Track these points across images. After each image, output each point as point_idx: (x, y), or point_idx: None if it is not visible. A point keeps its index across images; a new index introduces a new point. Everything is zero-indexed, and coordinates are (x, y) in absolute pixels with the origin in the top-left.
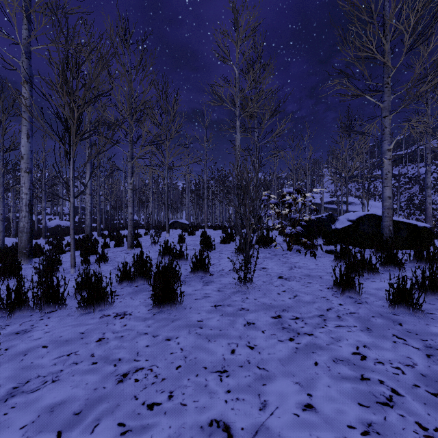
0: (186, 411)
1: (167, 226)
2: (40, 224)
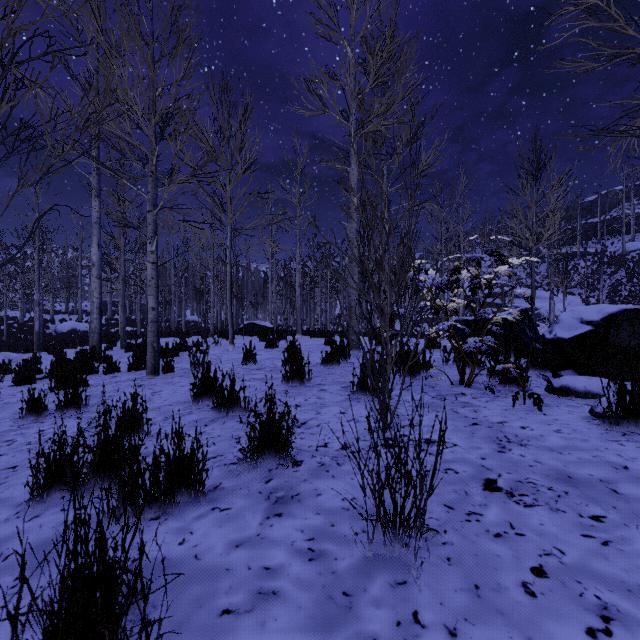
0: None
1: (230, 331)
2: (45, 328)
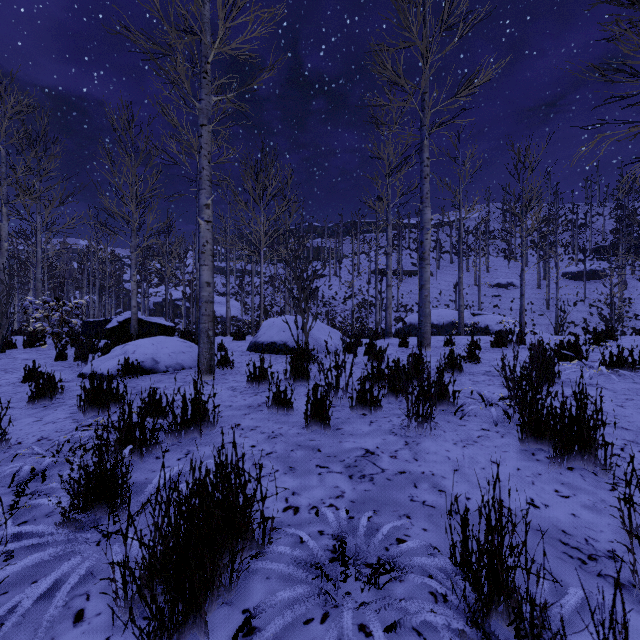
0: None
1: None
2: None
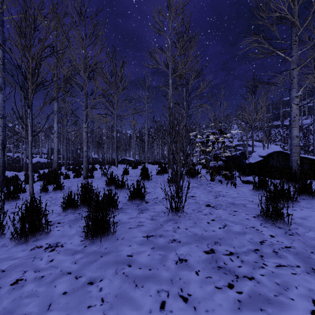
0: None
1: (116, 161)
2: None
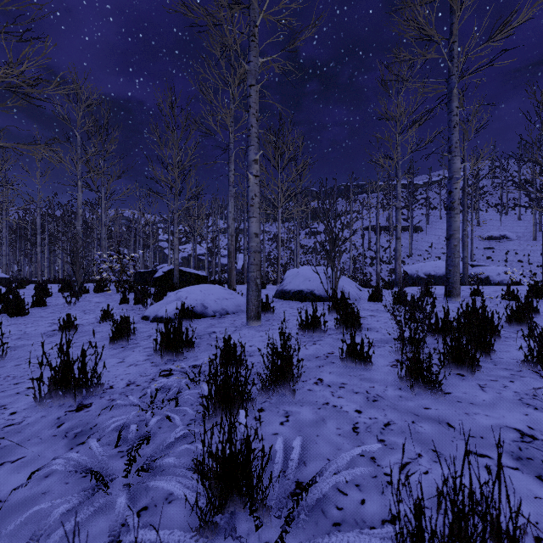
0: (39, 324)
1: None
2: None
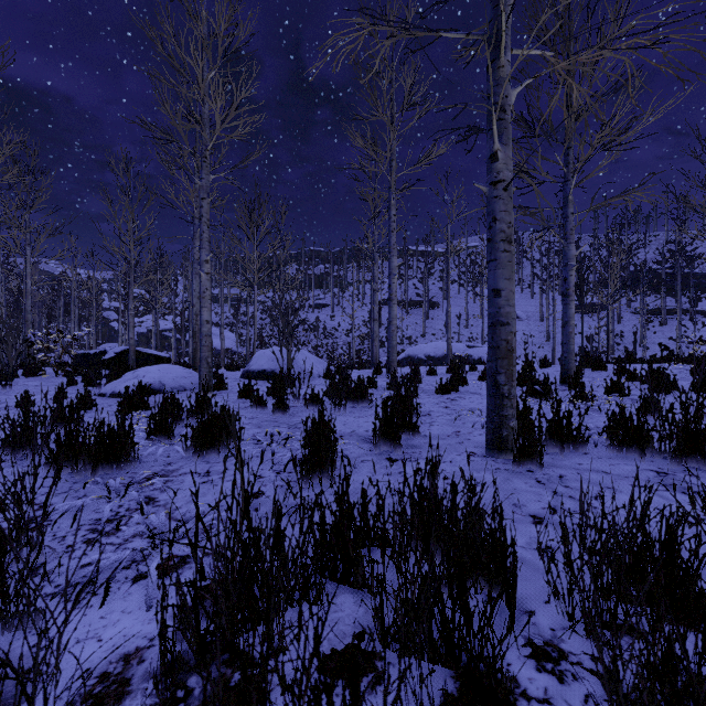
0: None
1: None
2: None
